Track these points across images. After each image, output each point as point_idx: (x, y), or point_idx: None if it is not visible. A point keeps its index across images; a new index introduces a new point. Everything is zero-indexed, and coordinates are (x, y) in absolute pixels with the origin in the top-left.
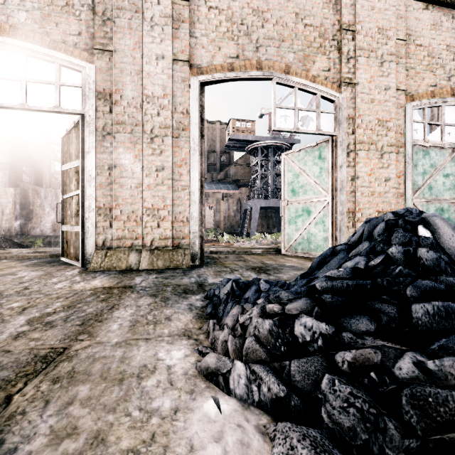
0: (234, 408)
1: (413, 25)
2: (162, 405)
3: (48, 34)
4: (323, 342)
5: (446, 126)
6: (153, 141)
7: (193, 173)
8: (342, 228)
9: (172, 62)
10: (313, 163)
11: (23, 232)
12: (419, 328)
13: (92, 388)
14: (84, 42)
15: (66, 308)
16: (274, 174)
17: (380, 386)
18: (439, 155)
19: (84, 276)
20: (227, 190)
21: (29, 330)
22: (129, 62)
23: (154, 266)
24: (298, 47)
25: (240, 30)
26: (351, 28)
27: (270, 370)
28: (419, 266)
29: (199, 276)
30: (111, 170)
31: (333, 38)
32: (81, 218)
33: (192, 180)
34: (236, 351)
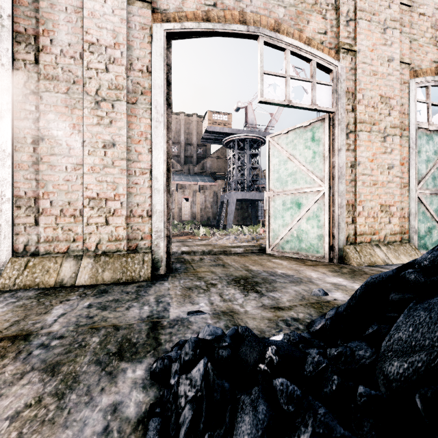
0: None
1: None
2: None
3: None
4: None
5: None
6: (100, 106)
7: (155, 151)
8: (341, 224)
9: (126, 0)
10: (305, 146)
11: None
12: None
13: None
14: None
15: None
16: (250, 167)
17: None
18: None
19: None
20: (203, 183)
21: None
22: None
23: (98, 279)
24: (290, 1)
25: None
26: None
27: None
28: None
29: (158, 300)
30: (38, 145)
31: None
32: None
33: (154, 162)
34: None
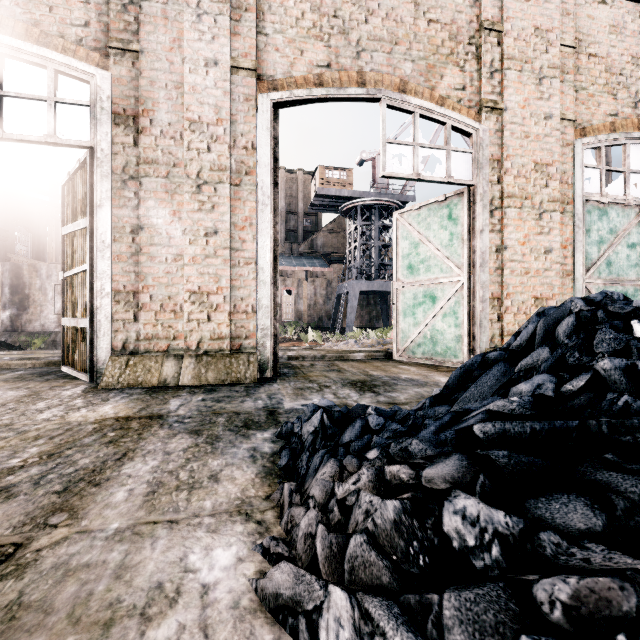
0: None
1: (585, 25)
2: None
3: (37, 23)
4: (503, 551)
5: (632, 174)
6: (201, 189)
7: (261, 239)
8: (483, 322)
9: (230, 70)
10: (440, 226)
11: (15, 328)
12: None
13: None
14: (95, 37)
15: (45, 457)
16: (379, 245)
17: None
18: (621, 216)
19: (91, 397)
20: (312, 268)
21: None
22: (163, 70)
23: (202, 380)
24: (419, 53)
25: (333, 26)
26: (496, 27)
27: (401, 616)
28: None
29: (270, 396)
30: (137, 234)
31: (470, 42)
32: (89, 307)
33: (260, 250)
34: (331, 560)
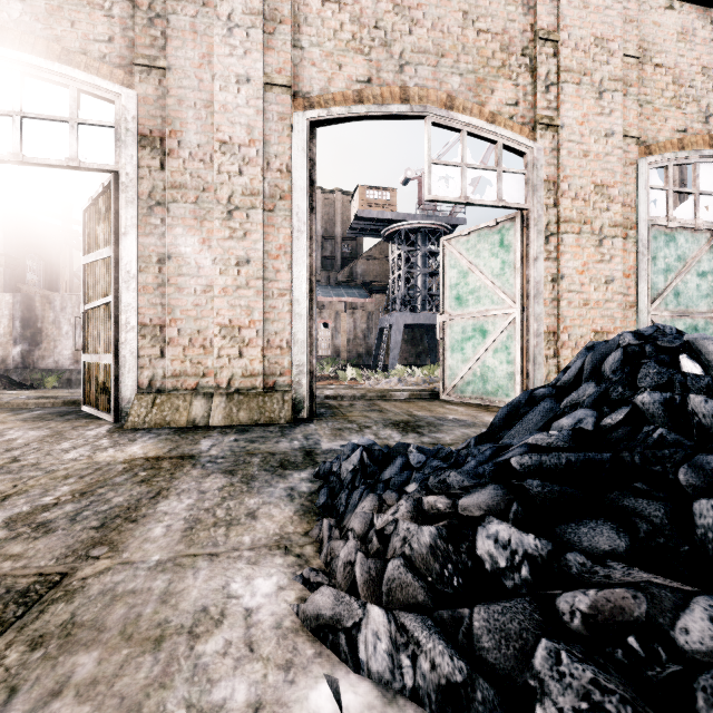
0: (368, 701)
1: (650, 33)
2: (231, 696)
3: (59, 39)
4: (532, 571)
5: (702, 196)
6: (232, 216)
7: (296, 268)
8: (537, 358)
9: (263, 87)
10: (491, 253)
11: (27, 365)
12: (709, 547)
13: (103, 659)
14: (119, 53)
15: (78, 495)
16: (425, 273)
17: (649, 665)
18: (690, 241)
19: (117, 437)
20: (352, 298)
21: (6, 539)
22: (192, 87)
23: (233, 420)
24: (468, 66)
25: (374, 38)
26: (552, 37)
27: (434, 627)
28: (692, 428)
29: (306, 437)
30: (163, 264)
31: (523, 53)
32: (113, 342)
33: (295, 281)
34: (370, 584)
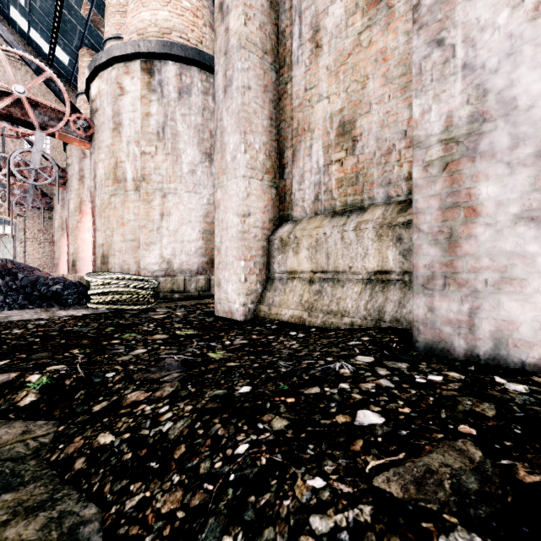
0: None
1: None
2: None
3: None
4: None
5: None
6: None
7: None
8: None
9: None
10: (9, 244)
11: None
12: None
13: None
14: None
15: None
16: None
17: None
18: None
19: None
20: None
21: None
22: None
23: None
24: None
25: None
26: None
27: None
28: None
29: None
30: None
31: None
32: None
33: None
34: None
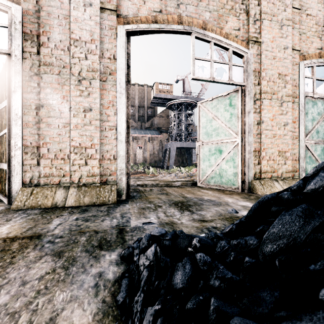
0: None
1: None
2: None
3: None
4: None
5: None
6: (81, 83)
7: (119, 114)
8: (250, 165)
9: (99, 9)
10: (225, 109)
11: None
12: None
13: None
14: None
15: None
16: (186, 123)
17: None
18: (323, 105)
19: None
20: (152, 135)
21: None
22: (56, 6)
23: (80, 202)
24: (214, 7)
25: None
26: None
27: None
28: None
29: (122, 215)
30: (39, 110)
31: (242, 3)
32: (7, 156)
33: (118, 121)
34: None
